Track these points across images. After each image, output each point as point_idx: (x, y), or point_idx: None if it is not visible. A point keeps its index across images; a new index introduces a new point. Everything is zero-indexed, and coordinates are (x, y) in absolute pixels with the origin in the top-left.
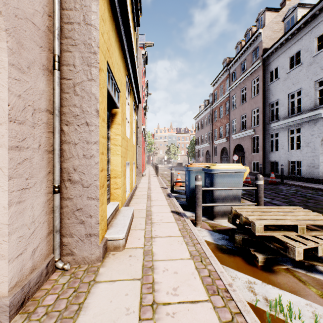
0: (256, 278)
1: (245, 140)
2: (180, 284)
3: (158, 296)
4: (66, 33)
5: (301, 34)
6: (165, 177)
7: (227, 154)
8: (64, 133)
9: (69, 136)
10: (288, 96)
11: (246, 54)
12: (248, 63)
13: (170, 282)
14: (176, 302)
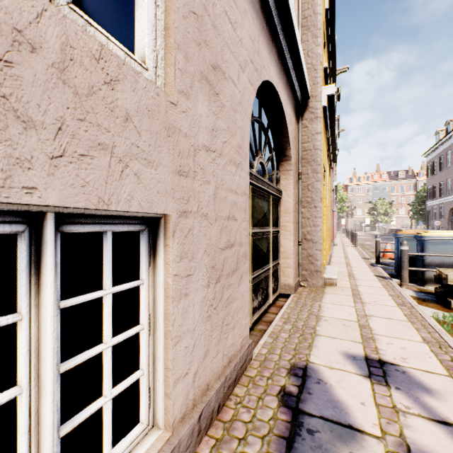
0: (444, 312)
1: None
2: (379, 301)
3: (364, 301)
4: (303, 157)
5: None
6: (367, 249)
7: None
8: (302, 213)
9: (304, 214)
10: None
11: None
12: None
13: (371, 299)
14: (375, 304)
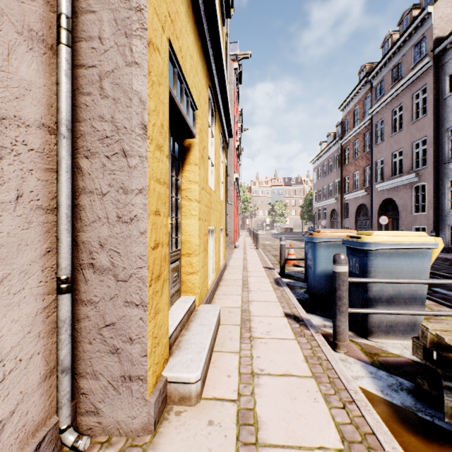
0: None
1: (400, 192)
2: None
3: None
4: None
5: None
6: (269, 250)
7: (367, 215)
8: (82, 174)
9: (91, 179)
10: None
11: (402, 53)
12: (405, 67)
13: None
14: None
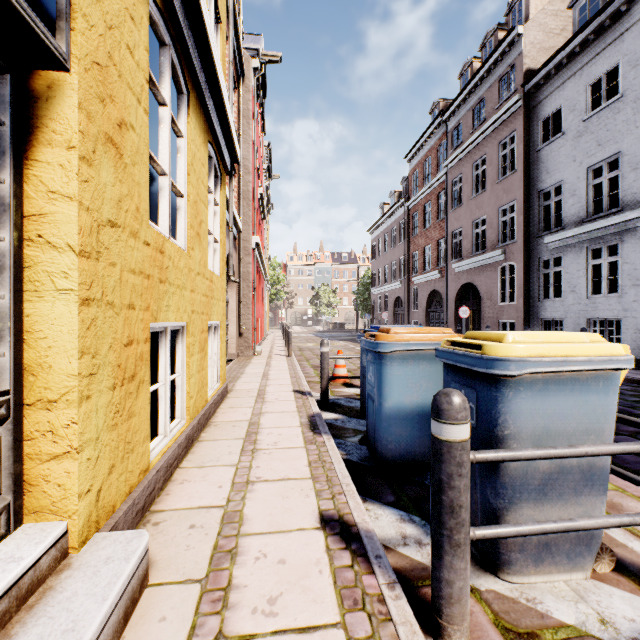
0: None
1: (483, 274)
2: None
3: None
4: None
5: (619, 27)
6: (308, 358)
7: (442, 305)
8: None
9: None
10: (586, 172)
11: (485, 86)
12: (489, 106)
13: None
14: None
